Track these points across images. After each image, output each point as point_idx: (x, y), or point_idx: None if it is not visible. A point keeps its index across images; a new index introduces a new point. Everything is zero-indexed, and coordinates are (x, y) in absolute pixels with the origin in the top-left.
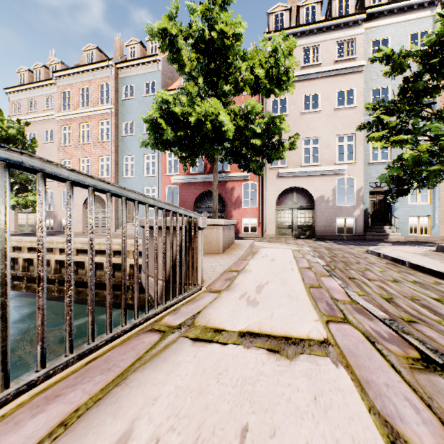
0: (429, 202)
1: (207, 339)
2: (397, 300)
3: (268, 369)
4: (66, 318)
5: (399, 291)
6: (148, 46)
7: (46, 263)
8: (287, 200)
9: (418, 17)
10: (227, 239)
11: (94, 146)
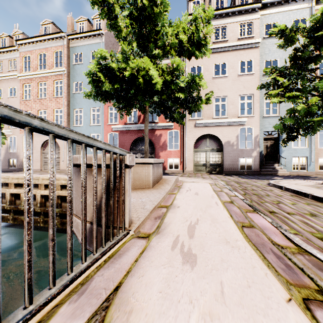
0: (306, 146)
1: None
2: None
3: None
4: None
5: None
6: (93, 23)
7: (3, 195)
8: (202, 144)
9: (299, 8)
10: (156, 175)
11: (49, 101)
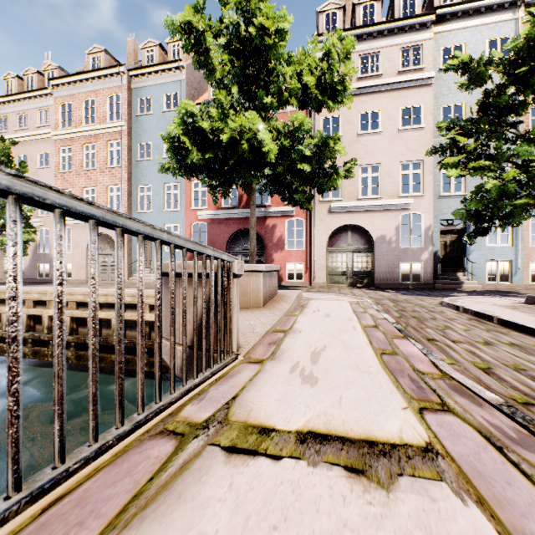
0: (510, 244)
1: (248, 449)
2: (498, 370)
3: (354, 513)
4: (7, 432)
5: (497, 358)
6: (169, 50)
7: (38, 319)
8: (341, 241)
9: (498, 21)
10: (268, 289)
11: (100, 173)
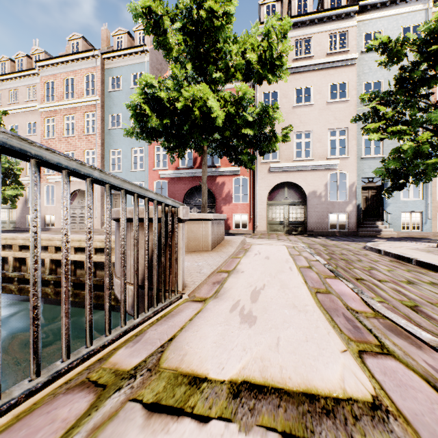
0: (421, 198)
1: (173, 406)
2: (425, 308)
3: None
4: None
5: (421, 296)
6: (135, 37)
7: (23, 261)
8: (279, 196)
9: (411, 11)
10: (216, 235)
11: (78, 139)
